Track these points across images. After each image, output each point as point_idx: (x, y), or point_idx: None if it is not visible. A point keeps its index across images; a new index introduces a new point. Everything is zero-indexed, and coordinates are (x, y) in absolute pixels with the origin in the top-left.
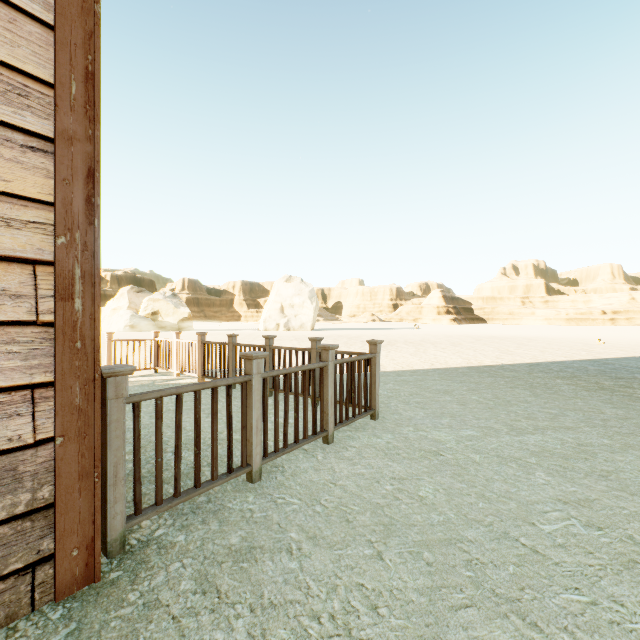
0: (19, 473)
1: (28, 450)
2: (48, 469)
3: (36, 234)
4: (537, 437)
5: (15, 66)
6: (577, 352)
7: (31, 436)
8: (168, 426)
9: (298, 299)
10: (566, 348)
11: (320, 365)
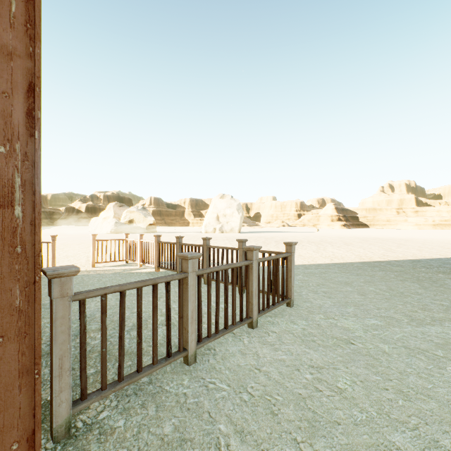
0: None
1: None
2: None
3: None
4: (437, 328)
5: None
6: (449, 251)
7: None
8: (128, 307)
9: (229, 210)
10: (438, 247)
11: (246, 263)
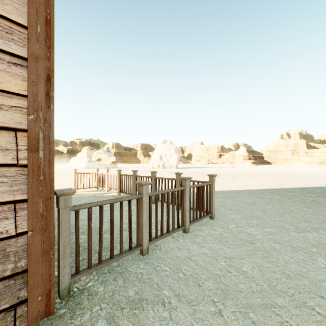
0: (7, 252)
1: (12, 239)
2: (24, 250)
3: (17, 113)
4: (314, 234)
5: (4, 16)
6: None
7: (14, 230)
8: None
9: (169, 152)
10: (322, 179)
11: (181, 188)
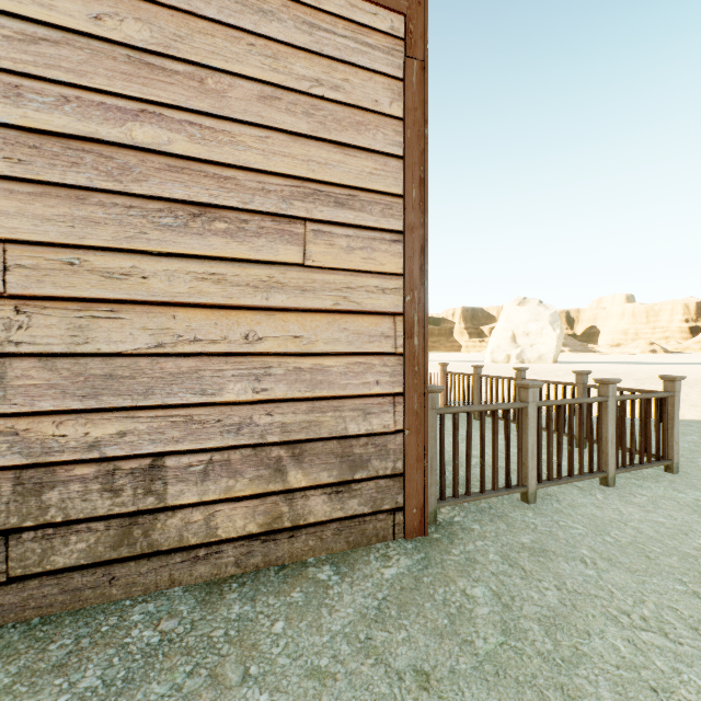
0: (388, 449)
1: (391, 435)
2: (400, 450)
3: (395, 296)
4: None
5: (386, 192)
6: None
7: (393, 426)
8: None
9: (534, 325)
10: None
11: (597, 400)
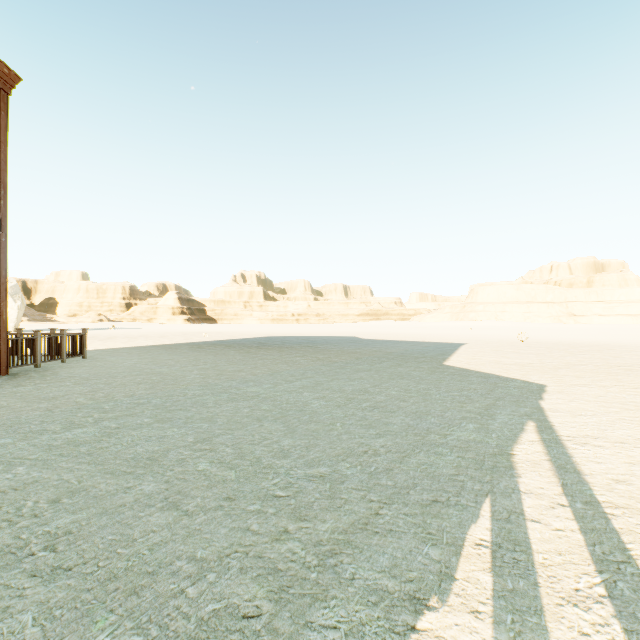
0: None
1: None
2: None
3: None
4: (146, 356)
5: None
6: (227, 337)
7: None
8: None
9: None
10: (227, 336)
11: (61, 335)
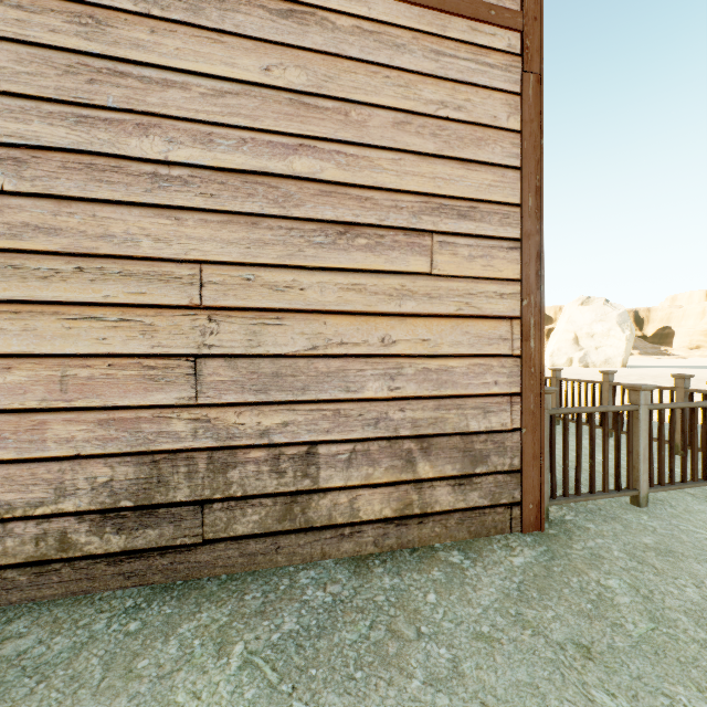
0: (505, 446)
1: (508, 433)
2: (517, 447)
3: (512, 301)
4: None
5: (503, 202)
6: None
7: (510, 425)
8: None
9: (600, 326)
10: None
11: None
